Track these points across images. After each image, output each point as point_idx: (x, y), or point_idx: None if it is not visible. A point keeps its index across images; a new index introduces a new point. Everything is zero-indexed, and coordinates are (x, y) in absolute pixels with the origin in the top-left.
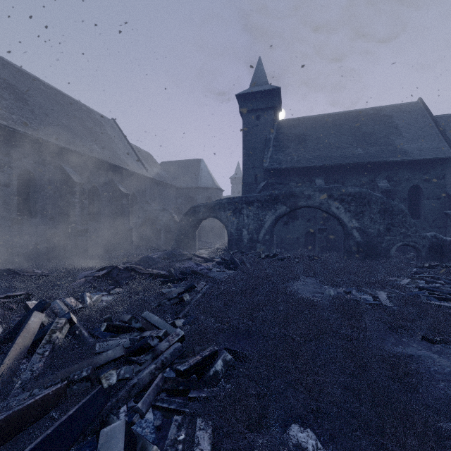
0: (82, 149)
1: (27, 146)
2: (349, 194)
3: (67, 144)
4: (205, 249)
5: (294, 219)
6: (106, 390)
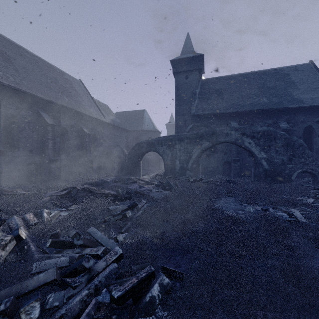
0: (55, 99)
1: (11, 96)
2: (259, 132)
3: (43, 95)
4: (147, 175)
5: (214, 152)
6: None
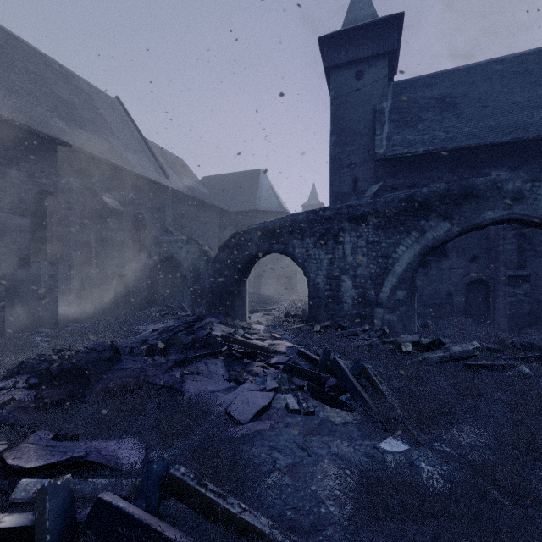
0: (17, 115)
1: None
2: None
3: None
4: (264, 313)
5: (440, 256)
6: None
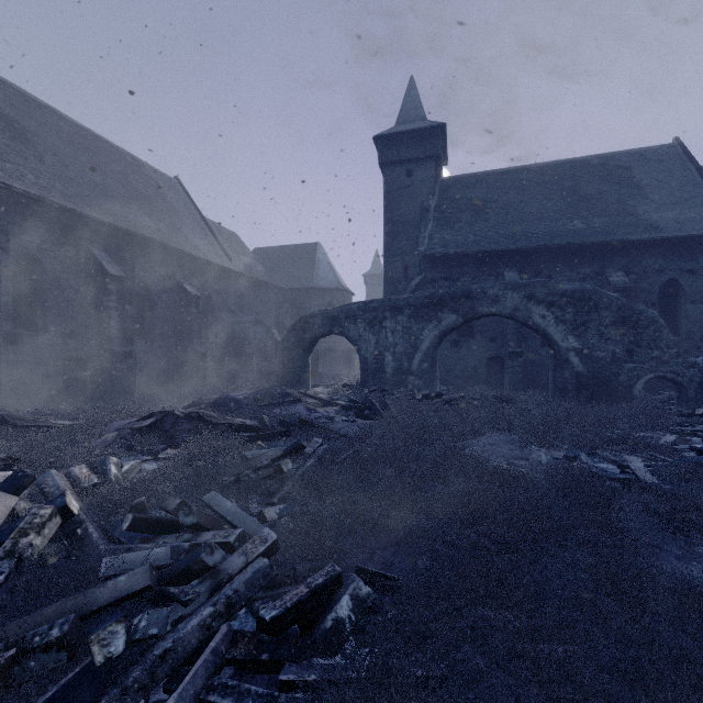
0: (124, 222)
1: (31, 215)
2: (564, 293)
3: (98, 214)
4: (323, 387)
5: (469, 337)
6: (103, 668)
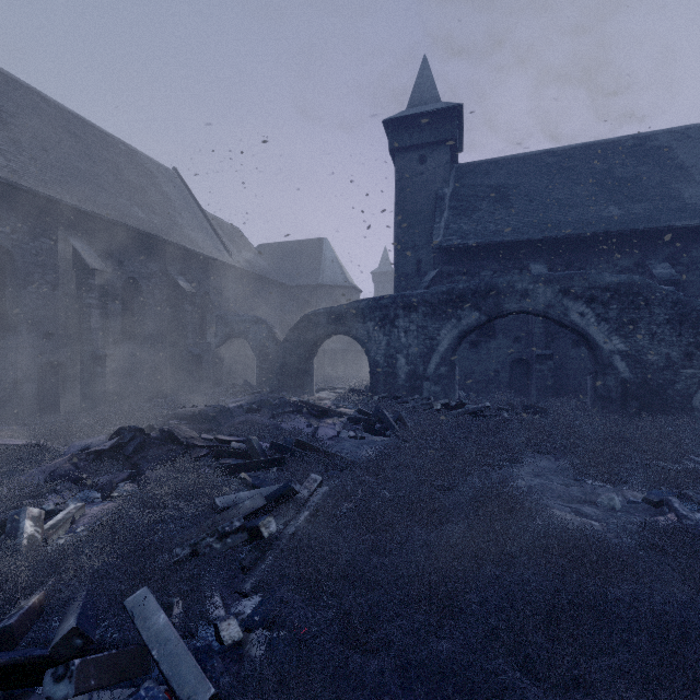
0: (110, 211)
1: None
2: (607, 286)
3: (79, 202)
4: (329, 391)
5: (490, 337)
6: None
